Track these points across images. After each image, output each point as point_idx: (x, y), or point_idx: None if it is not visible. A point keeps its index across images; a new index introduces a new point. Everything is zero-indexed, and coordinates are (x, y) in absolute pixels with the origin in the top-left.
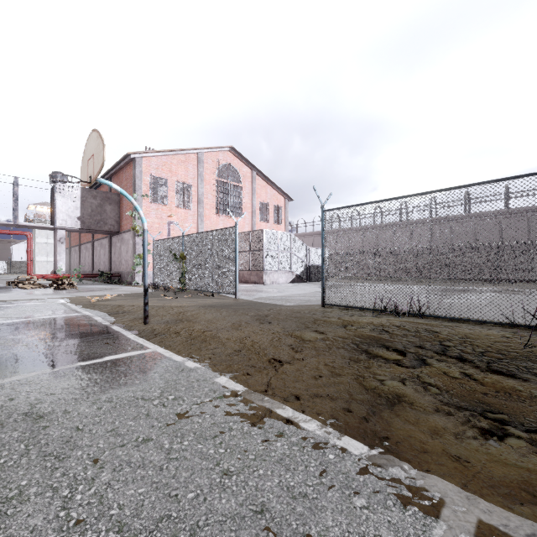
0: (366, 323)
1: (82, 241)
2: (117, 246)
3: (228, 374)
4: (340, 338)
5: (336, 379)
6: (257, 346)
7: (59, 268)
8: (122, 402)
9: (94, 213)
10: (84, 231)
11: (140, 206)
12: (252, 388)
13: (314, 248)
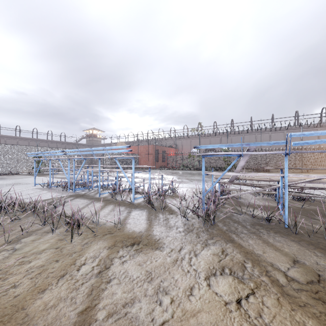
0: None
1: None
2: None
3: None
4: None
5: None
6: None
7: None
8: None
9: None
10: None
11: None
12: None
13: None
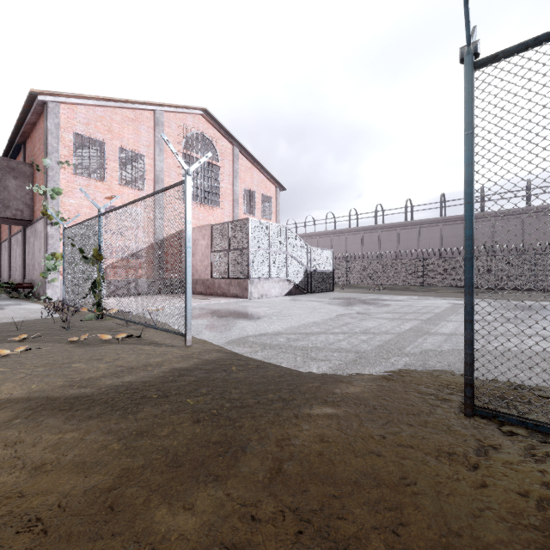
0: None
1: (2, 238)
2: (31, 242)
3: None
4: None
5: None
6: None
7: None
8: None
9: None
10: None
11: (56, 179)
12: None
13: (316, 248)
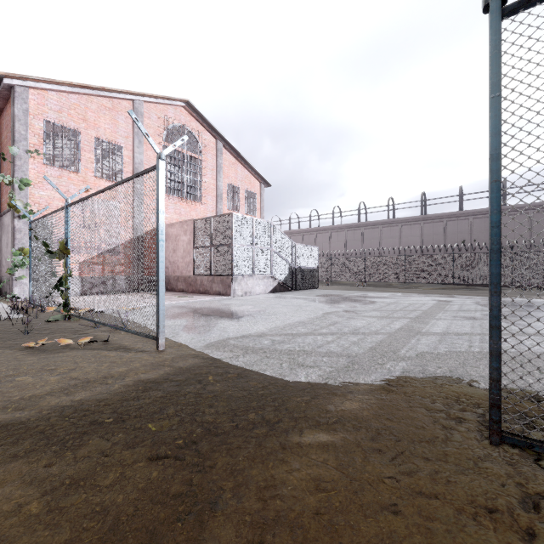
0: None
1: None
2: None
3: None
4: None
5: None
6: None
7: None
8: None
9: None
10: None
11: (24, 169)
12: None
13: (301, 245)
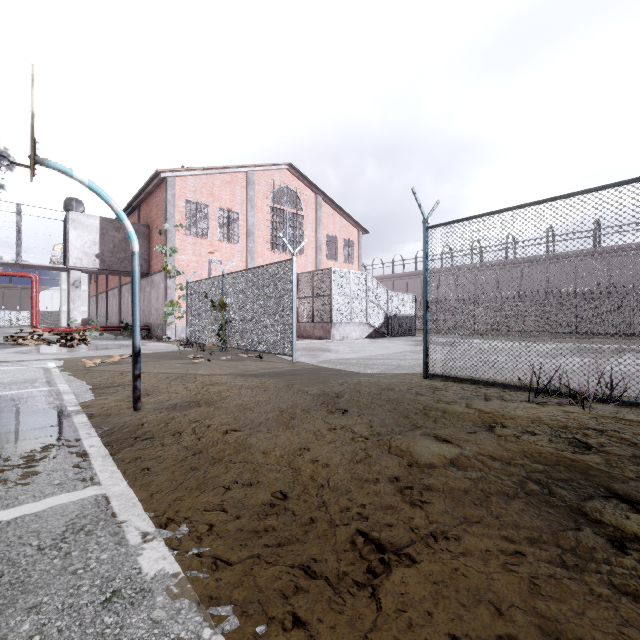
0: (529, 421)
1: (109, 286)
2: (147, 291)
3: (238, 619)
4: (495, 461)
5: None
6: (322, 481)
7: (73, 318)
8: None
9: (117, 249)
10: (105, 272)
11: (173, 240)
12: None
13: (397, 293)
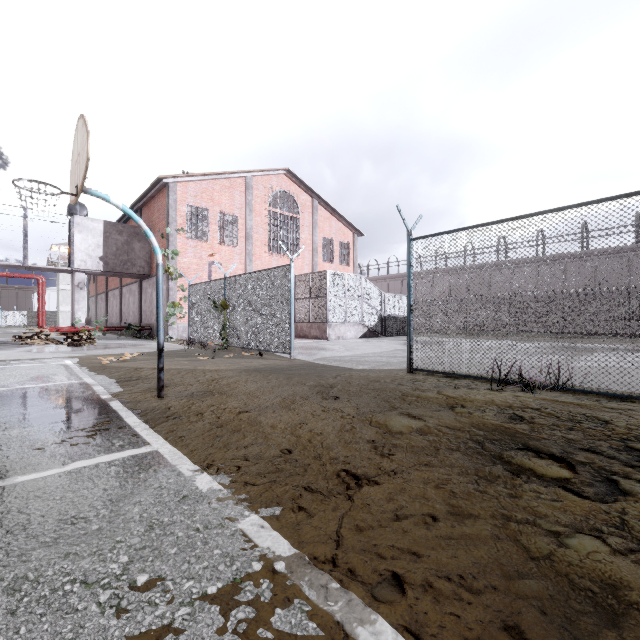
0: (483, 402)
1: (109, 287)
2: (148, 292)
3: (265, 508)
4: (449, 429)
5: (465, 528)
6: (317, 443)
7: (78, 319)
8: (38, 593)
9: (119, 252)
10: (108, 274)
11: (174, 243)
12: (307, 549)
13: (390, 295)
